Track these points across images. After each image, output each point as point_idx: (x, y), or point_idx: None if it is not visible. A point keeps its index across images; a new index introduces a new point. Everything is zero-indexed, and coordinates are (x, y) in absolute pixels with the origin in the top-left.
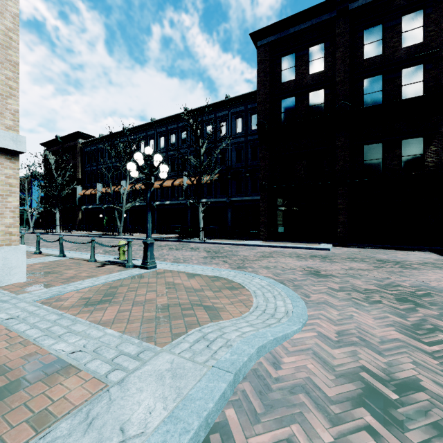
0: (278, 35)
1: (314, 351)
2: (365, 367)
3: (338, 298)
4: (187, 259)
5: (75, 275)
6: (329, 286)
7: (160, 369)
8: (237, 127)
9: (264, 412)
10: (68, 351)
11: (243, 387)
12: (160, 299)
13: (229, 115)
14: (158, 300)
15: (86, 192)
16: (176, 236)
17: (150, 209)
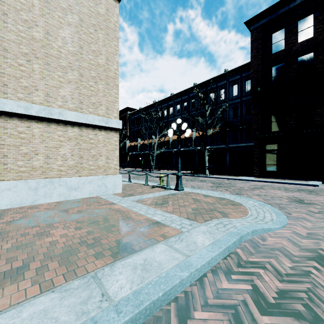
0: (269, 17)
1: (288, 238)
2: (322, 249)
3: (315, 217)
4: (200, 187)
5: (142, 191)
6: (309, 210)
7: (203, 230)
8: (233, 92)
9: (255, 253)
10: (160, 220)
11: (244, 244)
12: (192, 205)
13: (227, 84)
14: (191, 206)
15: (131, 144)
16: (188, 172)
17: (180, 155)
